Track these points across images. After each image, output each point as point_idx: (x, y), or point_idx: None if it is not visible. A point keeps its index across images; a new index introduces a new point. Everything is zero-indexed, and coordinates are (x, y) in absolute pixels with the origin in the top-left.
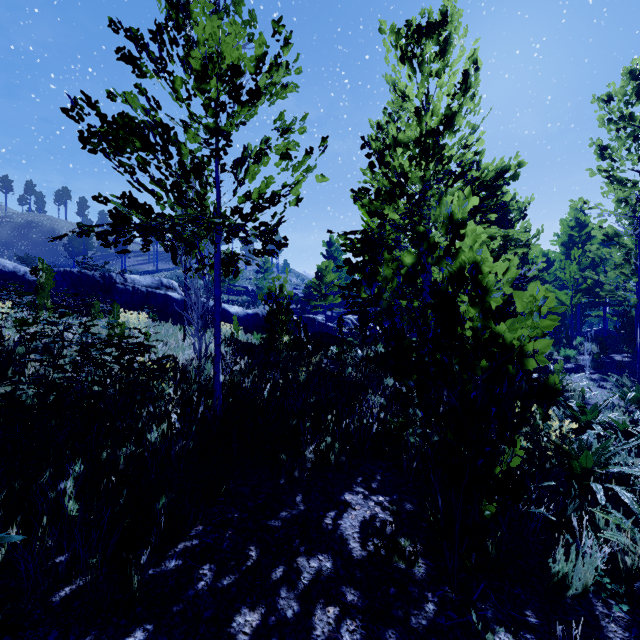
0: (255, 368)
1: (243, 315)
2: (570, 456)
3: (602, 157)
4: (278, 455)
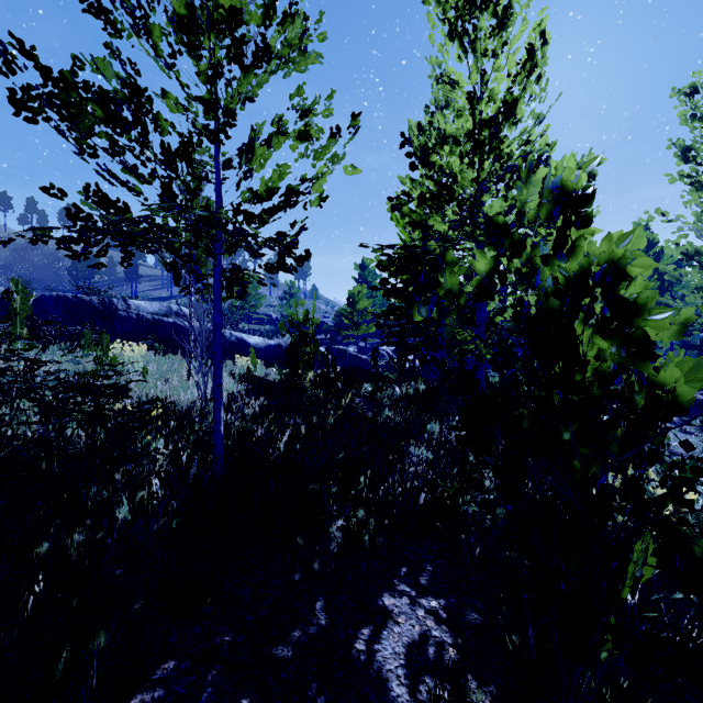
0: (271, 412)
1: (264, 346)
2: (689, 539)
3: (685, 160)
4: (293, 537)
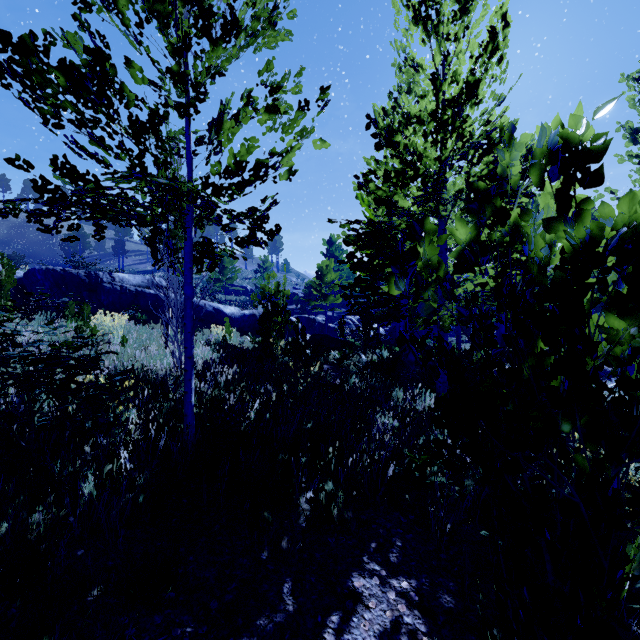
0: (243, 380)
1: (239, 316)
2: None
3: (634, 141)
4: (261, 512)
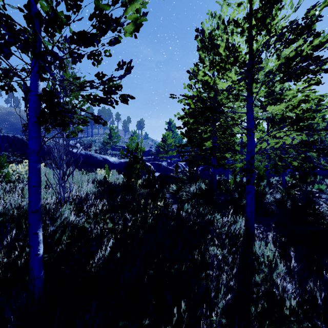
0: (108, 212)
1: (118, 163)
2: None
3: None
4: None
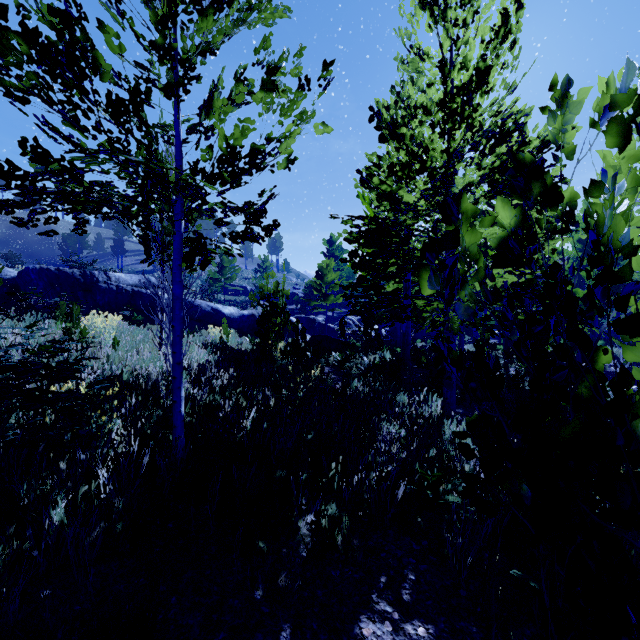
0: (240, 385)
1: (238, 316)
2: None
3: None
4: (255, 540)
